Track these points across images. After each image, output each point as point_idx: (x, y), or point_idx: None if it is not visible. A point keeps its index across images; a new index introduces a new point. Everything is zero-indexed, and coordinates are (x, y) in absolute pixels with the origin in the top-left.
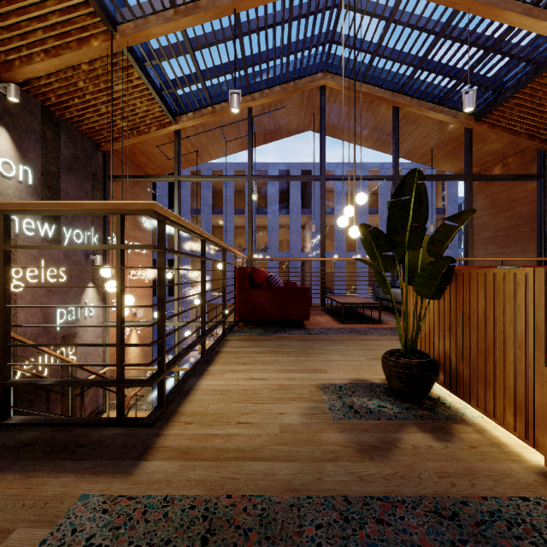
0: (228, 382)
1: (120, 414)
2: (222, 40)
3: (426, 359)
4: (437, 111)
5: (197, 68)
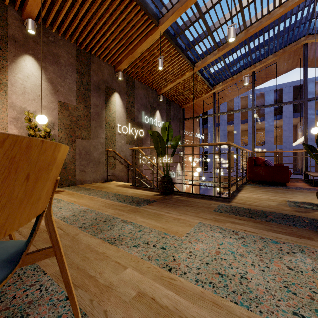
0: (248, 195)
1: (220, 195)
2: (238, 49)
3: None
4: None
5: (225, 65)
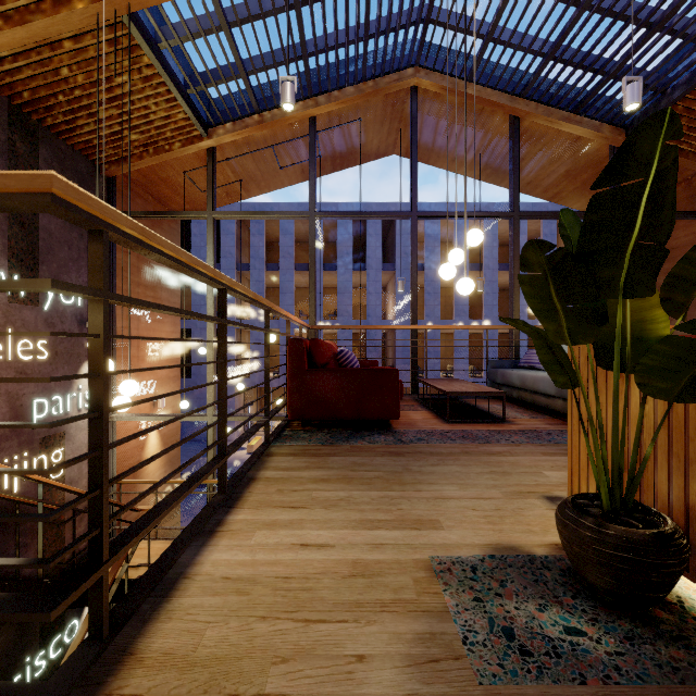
0: (257, 555)
1: None
2: (271, 11)
3: (663, 526)
4: (572, 122)
5: (235, 54)
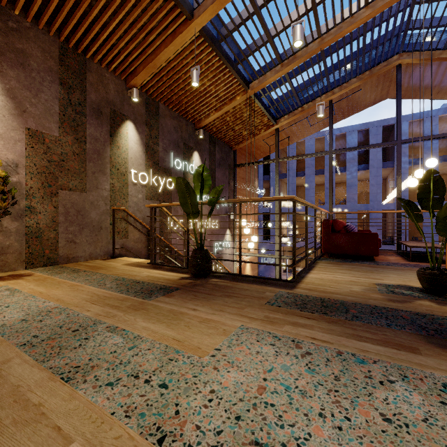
0: (322, 276)
1: (280, 276)
2: (310, 66)
3: (446, 272)
4: None
5: (292, 89)
